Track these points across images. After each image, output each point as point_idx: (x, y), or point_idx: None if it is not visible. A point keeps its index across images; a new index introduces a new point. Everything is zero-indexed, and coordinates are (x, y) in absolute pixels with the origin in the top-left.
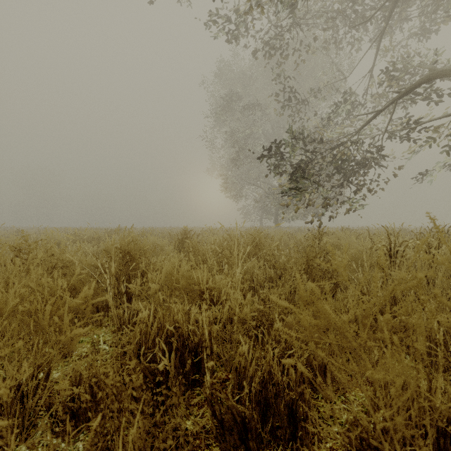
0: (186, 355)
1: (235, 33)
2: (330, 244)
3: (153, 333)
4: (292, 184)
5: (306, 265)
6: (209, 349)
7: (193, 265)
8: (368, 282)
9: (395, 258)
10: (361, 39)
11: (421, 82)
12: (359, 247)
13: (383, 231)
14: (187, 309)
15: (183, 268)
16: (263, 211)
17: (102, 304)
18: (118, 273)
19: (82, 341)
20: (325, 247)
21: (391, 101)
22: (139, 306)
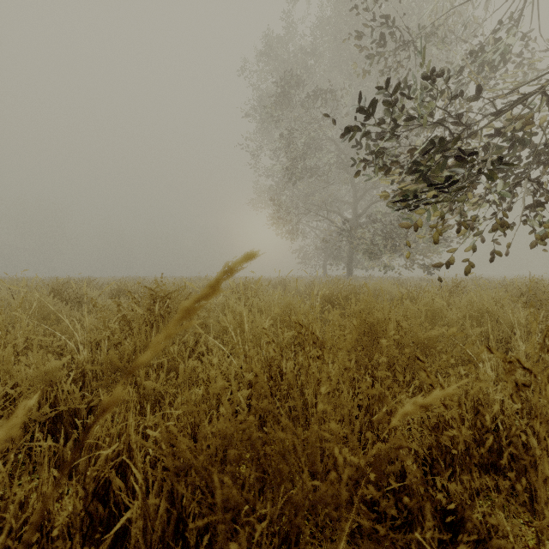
0: None
1: None
2: None
3: None
4: (419, 186)
5: None
6: None
7: None
8: None
9: None
10: None
11: None
12: None
13: None
14: None
15: None
16: (329, 254)
17: None
18: None
19: None
20: None
21: None
22: None
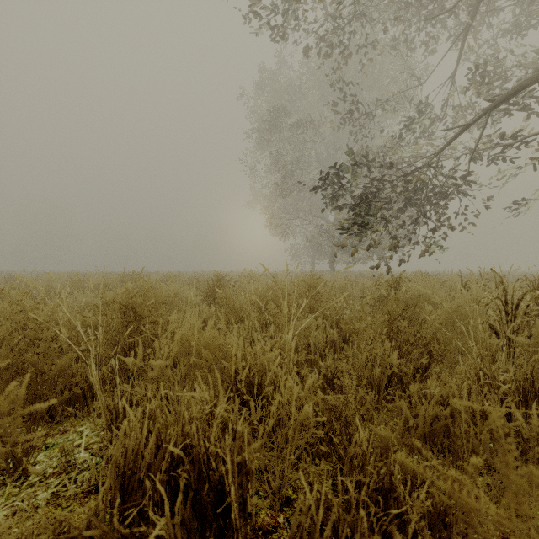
0: (204, 494)
1: (282, 27)
2: (410, 295)
3: (147, 455)
4: (354, 218)
5: (389, 326)
6: (244, 488)
7: (227, 323)
8: (491, 357)
9: (513, 315)
10: (437, 38)
11: (523, 85)
12: (459, 300)
13: (467, 276)
14: (213, 398)
15: (207, 333)
16: (316, 251)
17: (80, 391)
18: (115, 339)
19: (53, 445)
20: (404, 299)
21: (482, 111)
22: (141, 391)
